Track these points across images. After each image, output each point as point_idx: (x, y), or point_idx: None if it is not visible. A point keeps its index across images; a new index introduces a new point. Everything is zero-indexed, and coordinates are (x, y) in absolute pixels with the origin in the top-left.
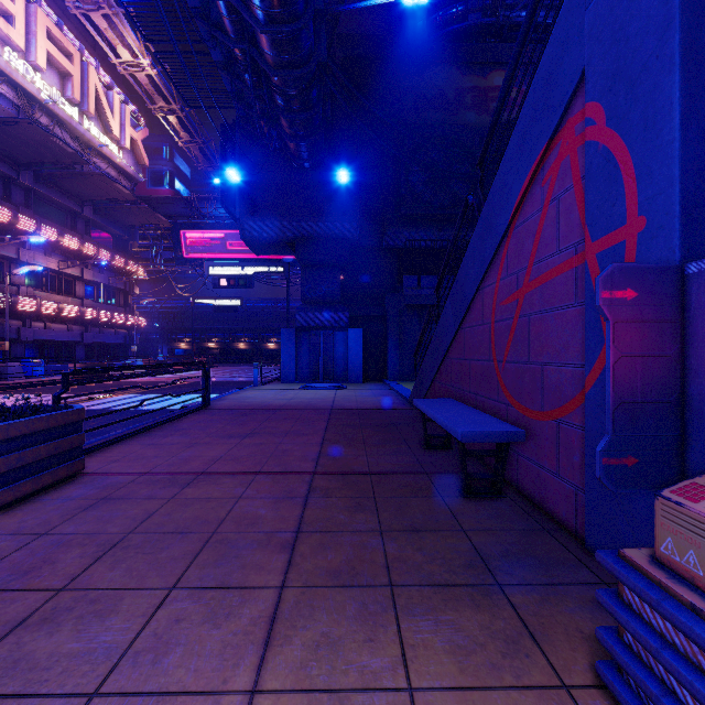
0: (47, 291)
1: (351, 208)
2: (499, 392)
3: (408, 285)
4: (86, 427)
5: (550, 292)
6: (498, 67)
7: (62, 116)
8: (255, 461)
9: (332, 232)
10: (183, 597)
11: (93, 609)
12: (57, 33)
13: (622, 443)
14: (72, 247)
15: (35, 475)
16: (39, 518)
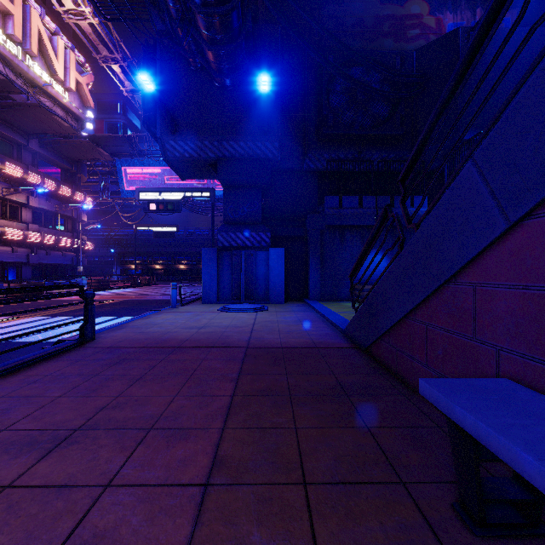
0: None
1: (273, 127)
2: None
3: (329, 205)
4: None
5: None
6: None
7: (3, 52)
8: None
9: (253, 153)
10: None
11: None
12: None
13: None
14: (15, 175)
15: None
16: None
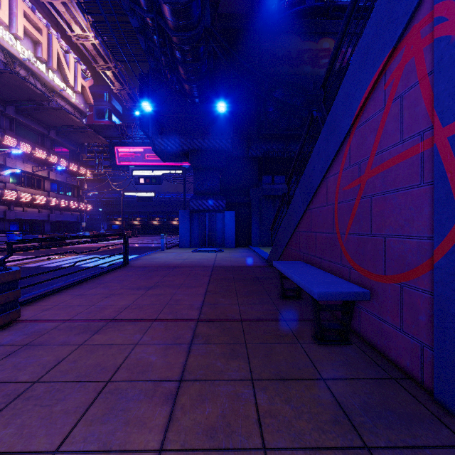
0: (25, 186)
1: (227, 130)
2: (342, 258)
3: (265, 182)
4: (38, 280)
5: (392, 176)
6: (325, 36)
7: (34, 70)
8: (153, 309)
9: (214, 146)
10: None
11: None
12: (31, 14)
13: None
14: (41, 157)
15: None
16: None
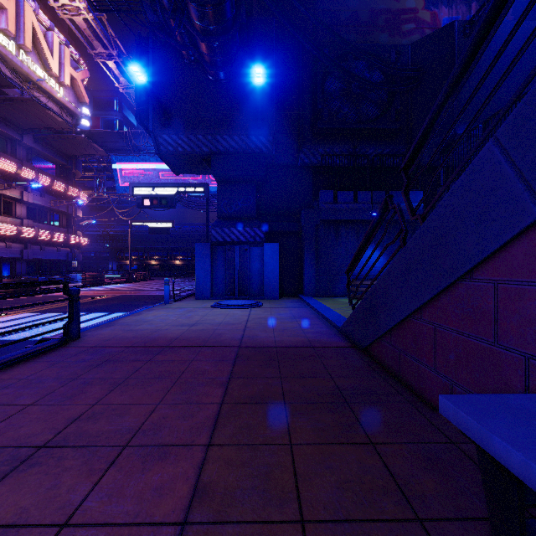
0: None
1: (267, 121)
2: None
3: (324, 200)
4: None
5: None
6: None
7: None
8: None
9: (247, 147)
10: None
11: None
12: None
13: None
14: (9, 170)
15: None
16: None
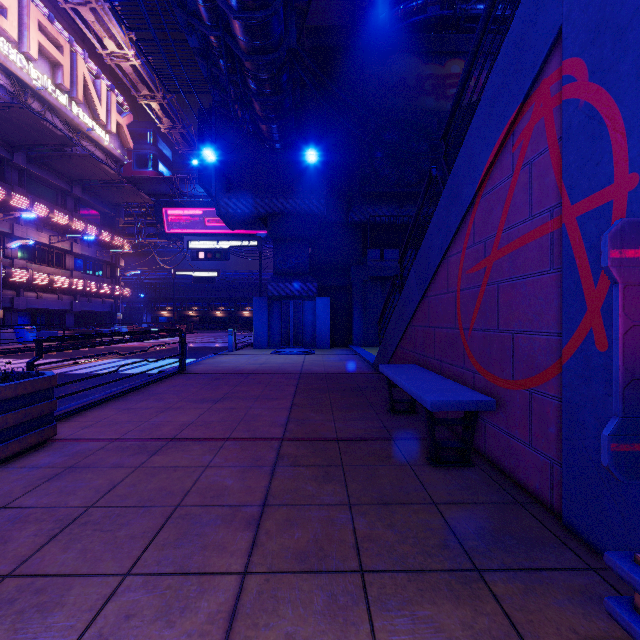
0: (39, 263)
1: (319, 186)
2: (465, 360)
3: (371, 258)
4: (67, 391)
5: (521, 259)
6: (455, 56)
7: (52, 102)
8: (224, 426)
9: (301, 209)
10: (137, 586)
11: (36, 602)
12: (48, 25)
13: (634, 426)
14: (62, 223)
15: (2, 443)
16: (0, 489)
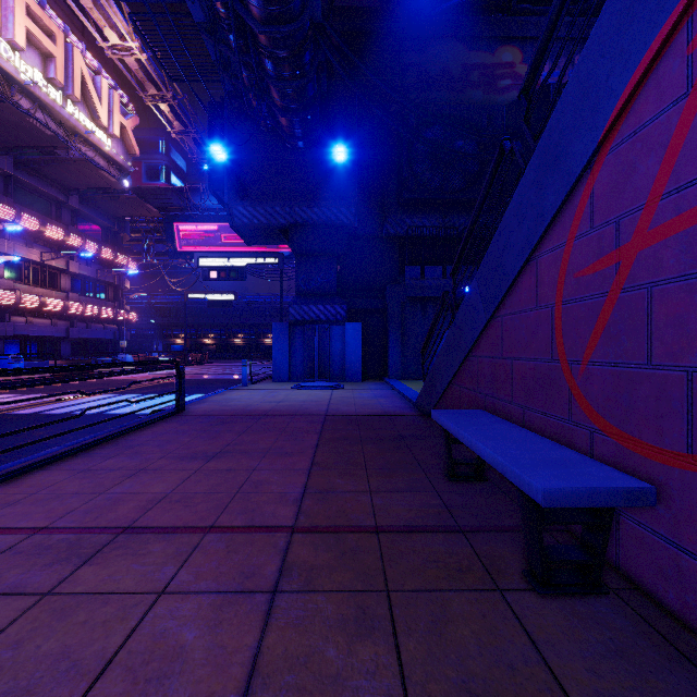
0: (29, 284)
1: (349, 192)
2: (573, 409)
3: (410, 276)
4: (27, 440)
5: None
6: (506, 42)
7: (44, 99)
8: (211, 502)
9: (328, 219)
10: None
11: None
12: (38, 11)
13: None
14: (55, 238)
15: None
16: None
